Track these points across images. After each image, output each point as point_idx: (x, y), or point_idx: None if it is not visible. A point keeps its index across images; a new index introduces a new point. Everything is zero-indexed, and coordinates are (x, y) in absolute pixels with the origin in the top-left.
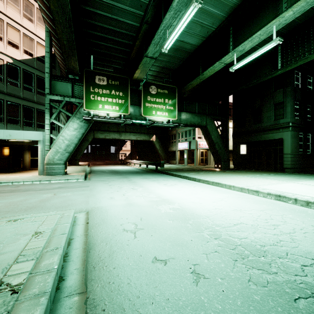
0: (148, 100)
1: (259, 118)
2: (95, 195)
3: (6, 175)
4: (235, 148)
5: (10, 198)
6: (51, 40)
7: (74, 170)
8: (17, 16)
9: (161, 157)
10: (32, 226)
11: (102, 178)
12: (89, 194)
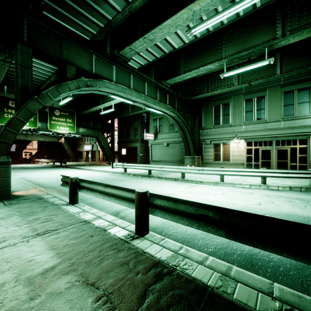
0: (53, 119)
1: (129, 134)
2: (20, 175)
3: None
4: (119, 151)
5: None
6: None
7: None
8: None
9: (70, 156)
10: None
11: (16, 171)
12: (15, 175)
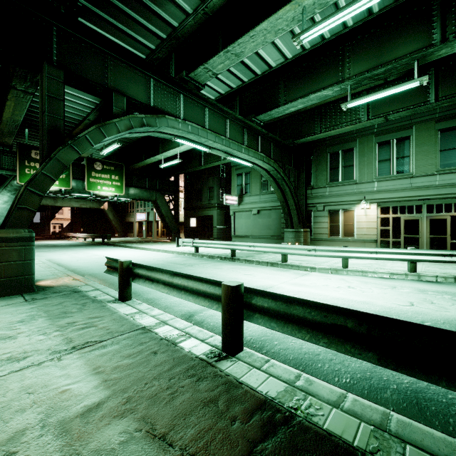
0: (93, 175)
1: (201, 197)
2: (46, 256)
3: None
4: (186, 221)
5: None
6: None
7: None
8: None
9: (116, 229)
10: None
11: (42, 250)
12: (40, 256)
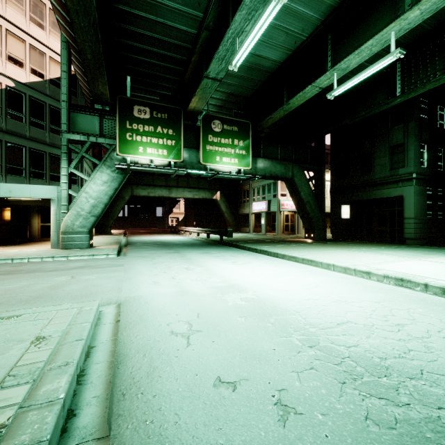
0: (210, 141)
1: (369, 167)
2: (132, 278)
3: (4, 249)
4: (335, 210)
5: (6, 284)
6: (69, 54)
7: (103, 241)
8: (21, 20)
9: (228, 223)
10: (32, 328)
11: (143, 254)
12: (122, 276)
